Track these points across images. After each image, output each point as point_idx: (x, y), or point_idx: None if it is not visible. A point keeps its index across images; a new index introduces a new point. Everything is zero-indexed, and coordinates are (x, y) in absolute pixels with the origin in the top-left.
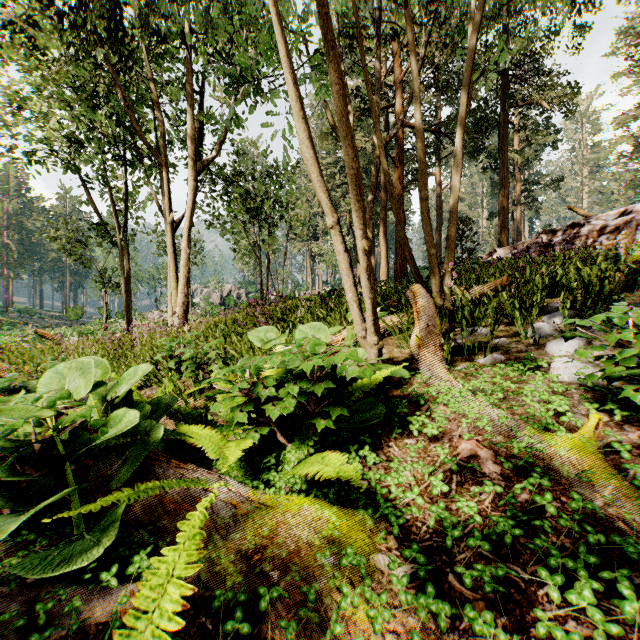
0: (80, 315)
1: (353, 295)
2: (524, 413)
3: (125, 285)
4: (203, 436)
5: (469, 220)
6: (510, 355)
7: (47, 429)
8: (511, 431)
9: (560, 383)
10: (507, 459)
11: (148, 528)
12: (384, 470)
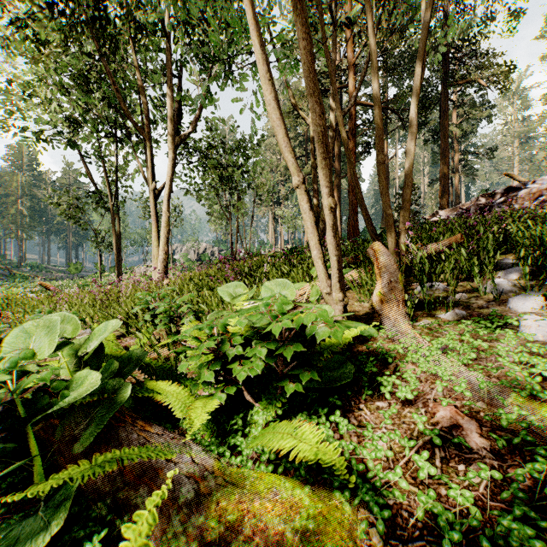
0: (80, 269)
1: (318, 252)
2: (501, 375)
3: (116, 244)
4: (171, 392)
5: (413, 186)
6: (472, 311)
7: (9, 391)
8: (491, 396)
9: (537, 343)
10: (494, 431)
11: (107, 500)
12: (357, 438)
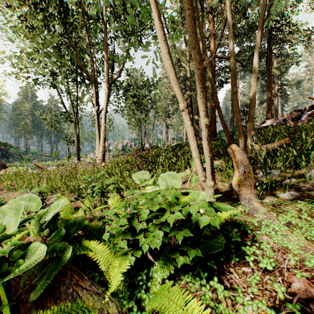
0: (57, 155)
1: (197, 153)
2: None
3: (77, 141)
4: (99, 250)
5: None
6: (302, 192)
7: None
8: None
9: None
10: None
11: None
12: (230, 300)
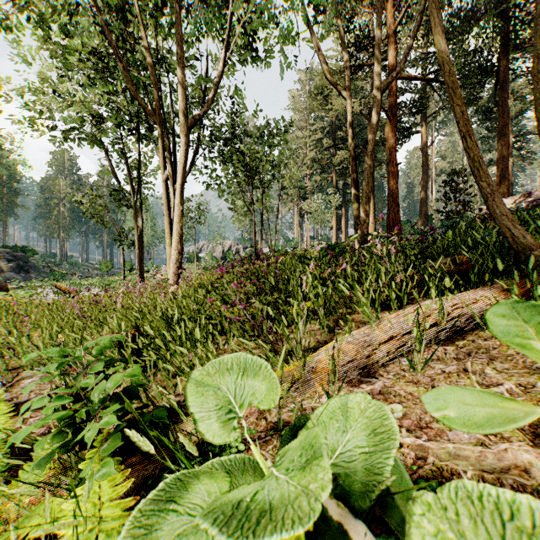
0: (110, 268)
1: None
2: None
3: (138, 242)
4: None
5: (464, 171)
6: None
7: None
8: None
9: None
10: None
11: None
12: None
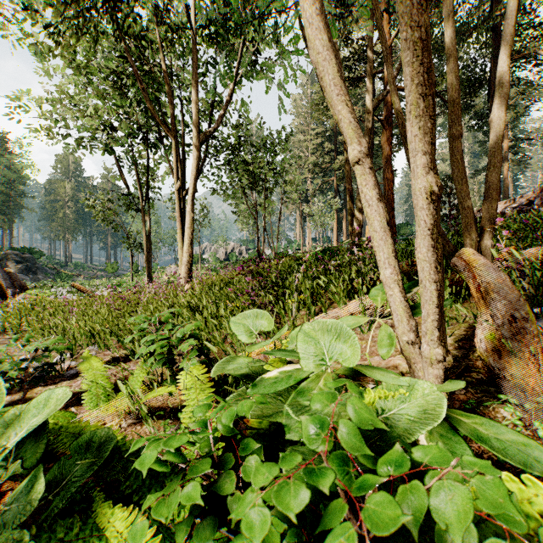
0: (116, 269)
1: (393, 272)
2: None
3: (146, 245)
4: None
5: None
6: None
7: None
8: None
9: None
10: None
11: None
12: None
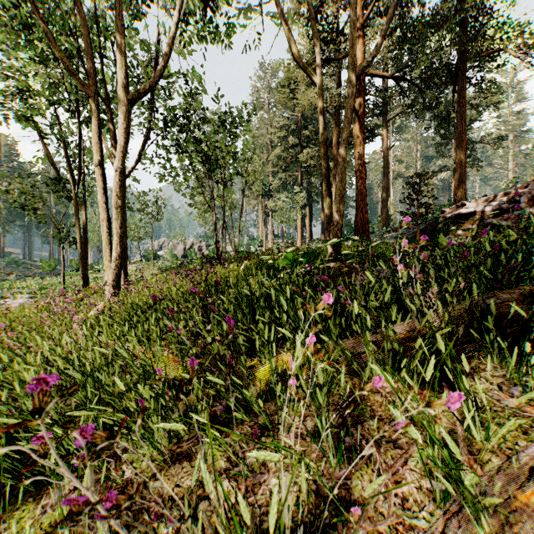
0: (53, 267)
1: None
2: None
3: (80, 240)
4: None
5: (427, 174)
6: None
7: None
8: None
9: None
10: None
11: None
12: None
